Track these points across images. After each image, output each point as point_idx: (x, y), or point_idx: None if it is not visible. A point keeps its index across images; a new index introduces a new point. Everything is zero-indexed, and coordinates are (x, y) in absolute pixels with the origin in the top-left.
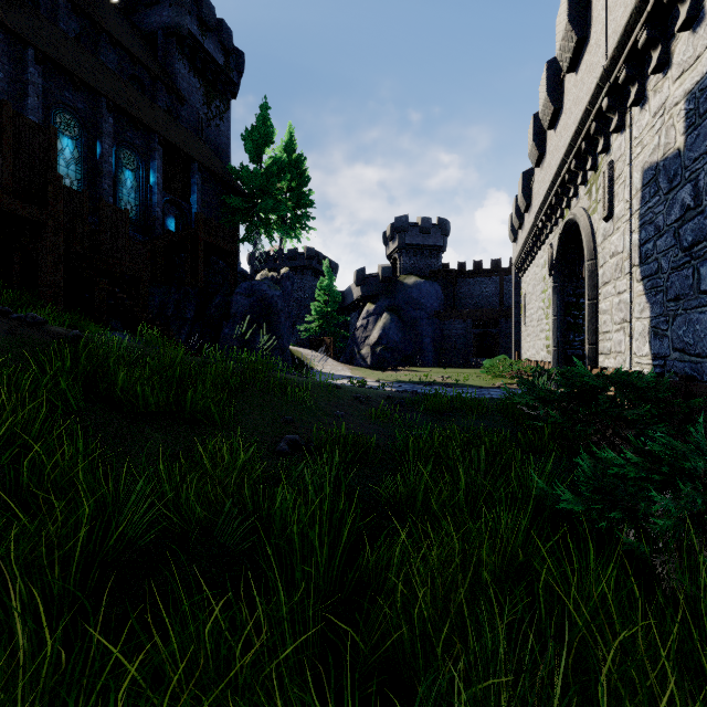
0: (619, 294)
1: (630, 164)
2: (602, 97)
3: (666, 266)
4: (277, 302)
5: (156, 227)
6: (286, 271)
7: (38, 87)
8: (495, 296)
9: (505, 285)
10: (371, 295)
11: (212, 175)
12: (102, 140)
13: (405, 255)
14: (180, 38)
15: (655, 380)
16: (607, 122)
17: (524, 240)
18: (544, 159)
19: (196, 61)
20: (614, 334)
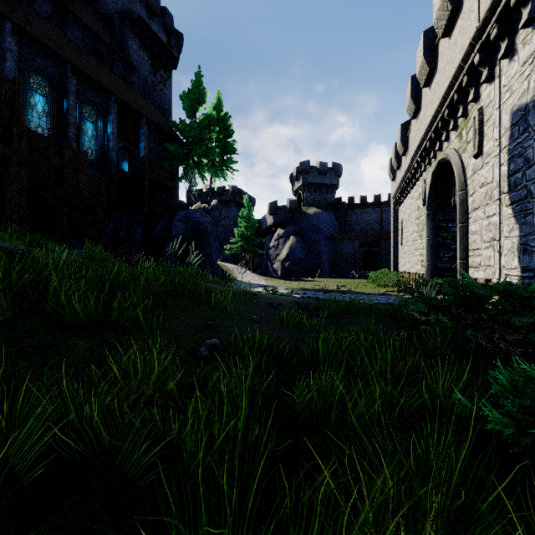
0: (488, 217)
1: (499, 108)
2: (474, 54)
3: None
4: (208, 226)
5: (111, 167)
6: (215, 203)
7: (14, 54)
8: (377, 223)
9: (384, 214)
10: (281, 222)
11: (157, 127)
12: (67, 98)
13: (307, 191)
14: (132, 20)
15: None
16: (476, 75)
17: (401, 178)
18: (419, 112)
19: (144, 39)
20: (484, 250)
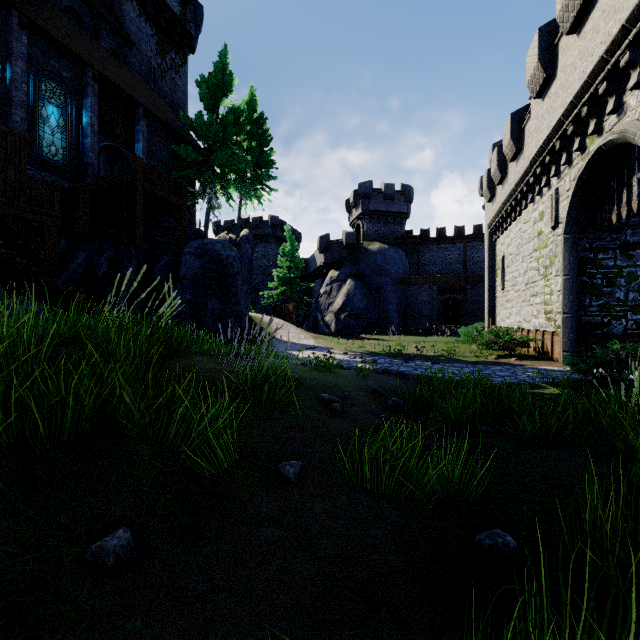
0: None
1: None
2: None
3: None
4: (233, 263)
5: (89, 174)
6: (246, 233)
7: None
8: (459, 263)
9: (469, 252)
10: (335, 262)
11: (162, 124)
12: (12, 62)
13: (369, 222)
14: None
15: None
16: None
17: (508, 194)
18: (551, 84)
19: (147, 5)
20: None
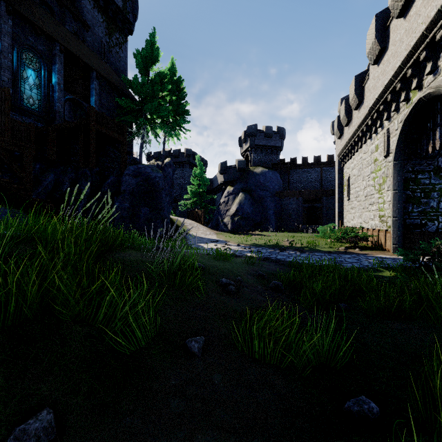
0: None
1: None
2: None
3: None
4: (159, 181)
5: (56, 118)
6: (168, 160)
7: None
8: (317, 181)
9: (324, 174)
10: (231, 180)
11: (109, 84)
12: (1, 38)
13: (255, 153)
14: None
15: None
16: None
17: (352, 133)
18: (384, 54)
19: (99, 1)
20: None
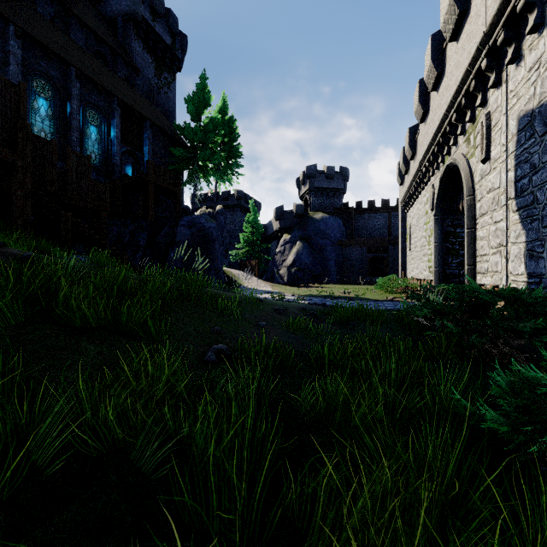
0: (495, 223)
1: (506, 113)
2: (481, 59)
3: (542, 198)
4: (213, 232)
5: (115, 171)
6: (220, 208)
7: (17, 57)
8: (385, 228)
9: (392, 219)
10: (287, 227)
11: (161, 131)
12: (71, 101)
13: (314, 196)
14: (136, 22)
15: (542, 296)
16: (484, 80)
17: (409, 182)
18: (427, 116)
19: (148, 41)
20: (491, 256)
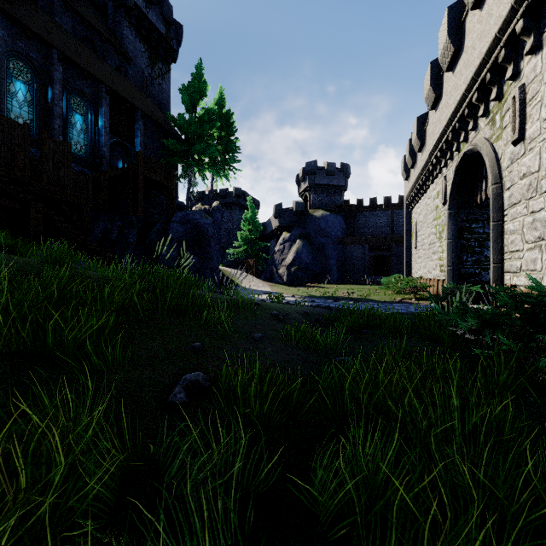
0: (533, 213)
1: None
2: (516, 20)
3: None
4: (208, 229)
5: (103, 164)
6: (217, 204)
7: None
8: (387, 226)
9: (395, 217)
10: (287, 225)
11: (154, 122)
12: (52, 86)
13: (314, 193)
14: (127, 9)
15: None
16: (516, 48)
17: (417, 176)
18: (439, 101)
19: (141, 29)
20: (526, 252)
